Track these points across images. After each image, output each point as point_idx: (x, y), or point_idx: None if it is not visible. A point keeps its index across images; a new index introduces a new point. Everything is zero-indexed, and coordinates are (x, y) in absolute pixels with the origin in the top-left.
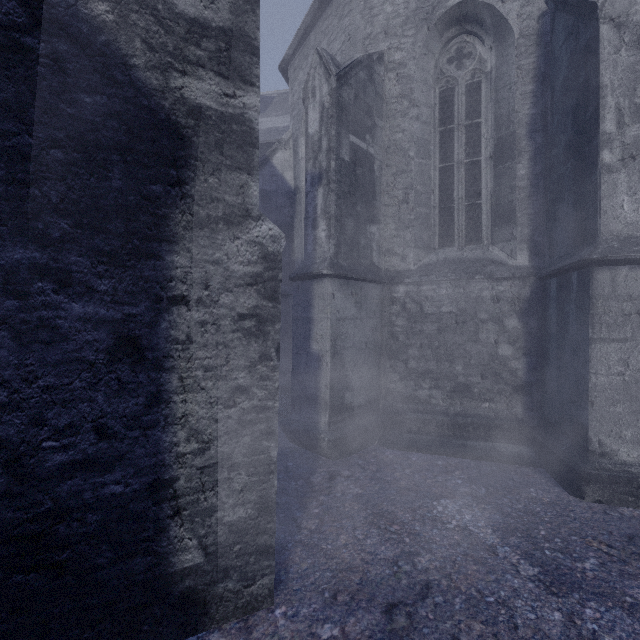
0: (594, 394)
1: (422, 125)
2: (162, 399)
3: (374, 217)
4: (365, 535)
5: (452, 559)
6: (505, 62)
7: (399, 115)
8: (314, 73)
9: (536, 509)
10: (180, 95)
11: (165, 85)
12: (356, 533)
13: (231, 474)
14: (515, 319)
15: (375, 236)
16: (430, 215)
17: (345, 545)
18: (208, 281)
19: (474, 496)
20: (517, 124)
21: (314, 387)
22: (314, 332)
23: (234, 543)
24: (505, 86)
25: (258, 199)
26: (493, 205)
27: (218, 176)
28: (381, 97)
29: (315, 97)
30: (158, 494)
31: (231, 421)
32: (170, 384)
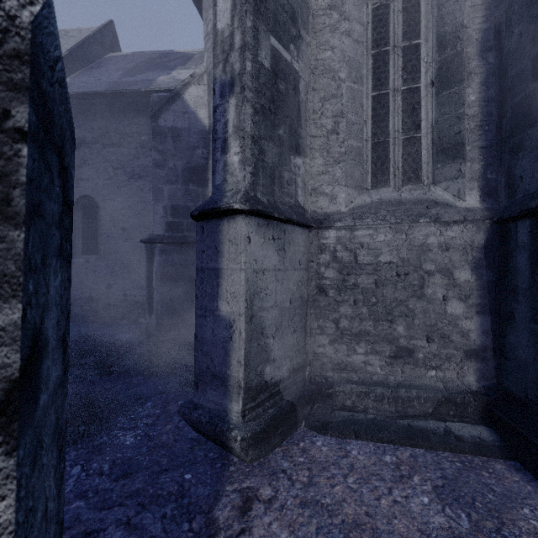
0: None
1: (354, 43)
2: None
3: (299, 147)
4: None
5: None
6: None
7: (328, 30)
8: None
9: None
10: None
11: None
12: None
13: None
14: (467, 271)
15: (300, 170)
16: (362, 150)
17: None
18: None
19: (458, 536)
20: (466, 41)
21: (223, 362)
22: (223, 288)
23: None
24: None
25: None
26: (435, 138)
27: None
28: (307, 6)
29: None
30: None
31: None
32: None
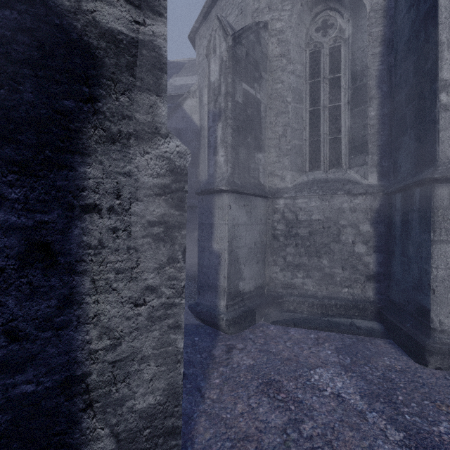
0: (435, 284)
1: (296, 78)
2: (74, 300)
3: (260, 147)
4: (258, 404)
5: (331, 426)
6: (359, 30)
7: (279, 70)
8: (215, 34)
9: (392, 376)
10: (92, 18)
11: (77, 7)
12: (250, 402)
13: (141, 366)
14: (368, 225)
15: (261, 161)
16: (302, 146)
17: (241, 414)
18: (119, 191)
19: (342, 365)
20: (369, 77)
21: (215, 278)
22: (215, 235)
23: (144, 428)
24: (359, 49)
25: (166, 118)
26: (350, 139)
27: (129, 95)
28: (266, 56)
29: (216, 53)
30: (70, 390)
31: (141, 318)
32: (82, 286)
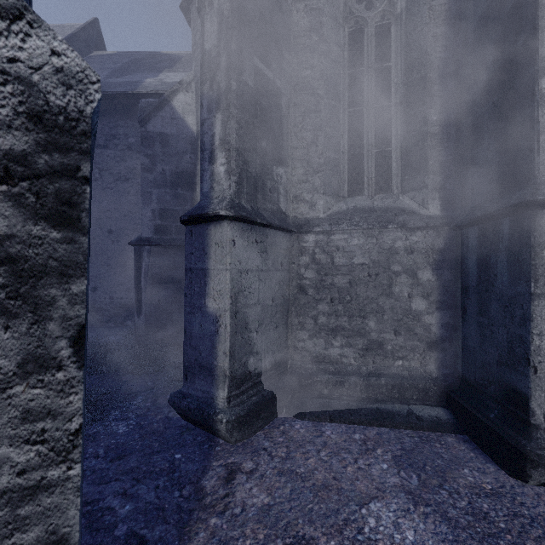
0: (538, 359)
1: (332, 63)
2: None
3: (281, 158)
4: None
5: None
6: (416, 3)
7: (308, 50)
8: None
9: (483, 507)
10: None
11: None
12: None
13: None
14: (429, 271)
15: (282, 179)
16: (339, 161)
17: None
18: None
19: (407, 491)
20: (429, 67)
21: (210, 354)
22: (210, 287)
23: None
24: (416, 28)
25: None
26: (403, 152)
27: None
28: (289, 27)
29: (212, 5)
30: None
31: None
32: None
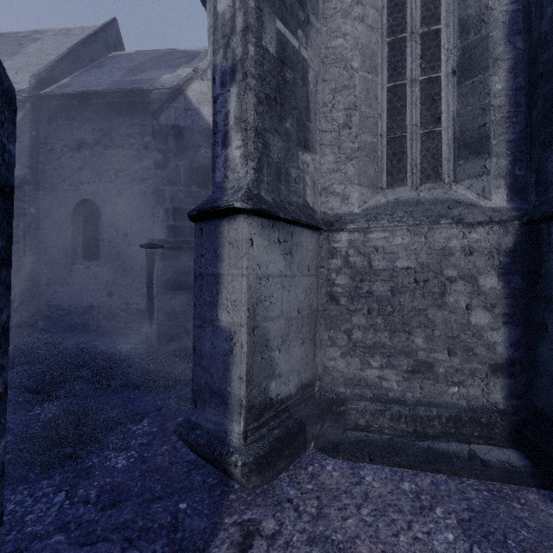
0: None
1: (368, 30)
2: None
3: (308, 143)
4: None
5: None
6: None
7: (339, 15)
8: None
9: None
10: None
11: None
12: None
13: None
14: (493, 277)
15: (309, 168)
16: (377, 146)
17: None
18: None
19: None
20: (492, 24)
21: (223, 378)
22: (223, 296)
23: None
24: None
25: None
26: (457, 132)
27: None
28: None
29: None
30: None
31: None
32: None
